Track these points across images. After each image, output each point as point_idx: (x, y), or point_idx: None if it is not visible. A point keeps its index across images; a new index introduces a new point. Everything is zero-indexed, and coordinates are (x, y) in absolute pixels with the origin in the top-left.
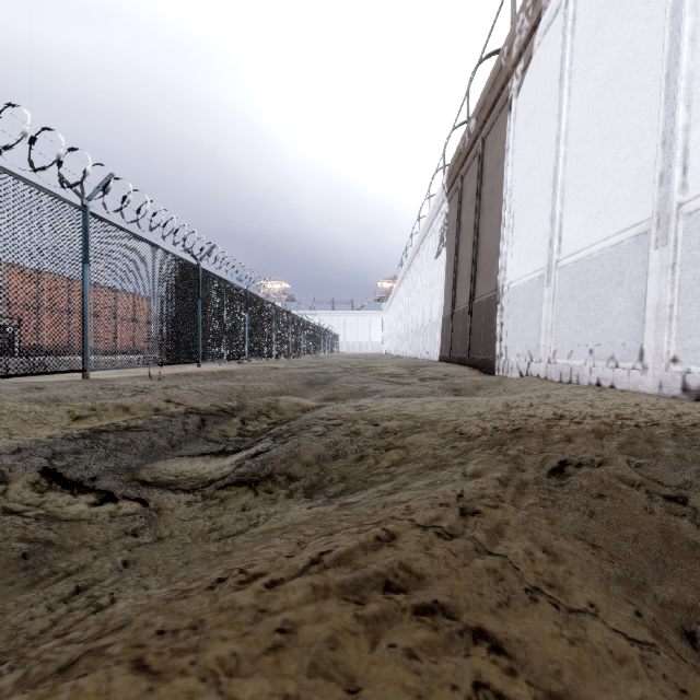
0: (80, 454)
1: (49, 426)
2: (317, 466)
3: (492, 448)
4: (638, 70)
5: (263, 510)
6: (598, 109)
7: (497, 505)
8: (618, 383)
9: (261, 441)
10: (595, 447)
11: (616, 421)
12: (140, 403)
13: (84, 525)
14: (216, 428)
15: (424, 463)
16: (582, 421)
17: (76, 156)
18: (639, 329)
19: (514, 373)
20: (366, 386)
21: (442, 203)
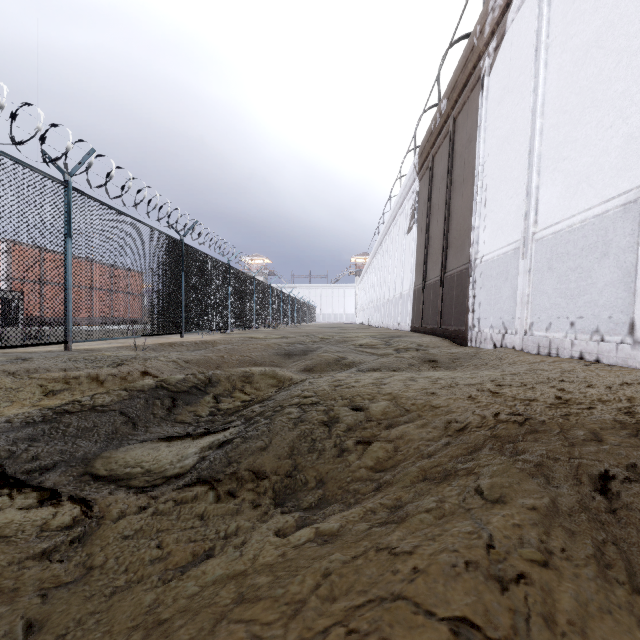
0: (35, 438)
1: (19, 401)
2: (290, 461)
3: (504, 450)
4: (624, 34)
5: (223, 522)
6: (579, 78)
7: (545, 562)
8: (604, 357)
9: (232, 423)
10: (637, 452)
11: (634, 408)
12: (116, 376)
13: (1, 546)
14: (187, 405)
15: (419, 465)
16: (594, 408)
17: (55, 131)
18: (628, 302)
19: (488, 344)
20: (343, 358)
21: (413, 182)
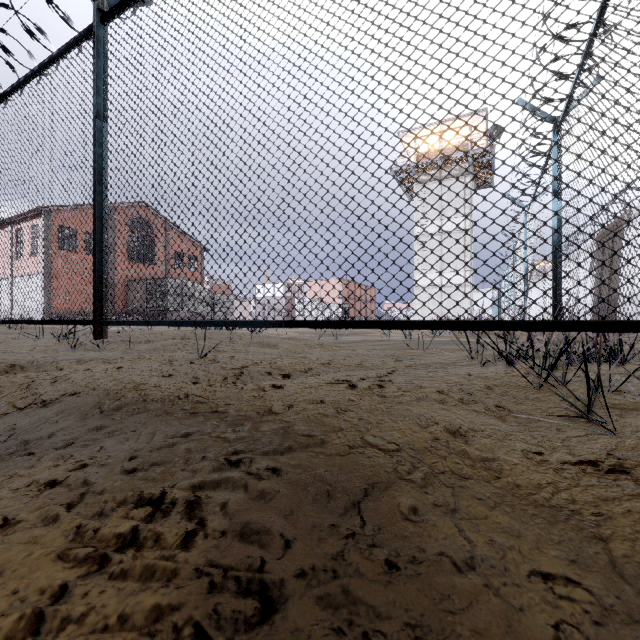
0: None
1: None
2: None
3: None
4: None
5: None
6: None
7: None
8: None
9: None
10: None
11: None
12: None
13: None
14: None
15: None
16: None
17: None
18: None
19: None
20: None
21: (593, 245)
